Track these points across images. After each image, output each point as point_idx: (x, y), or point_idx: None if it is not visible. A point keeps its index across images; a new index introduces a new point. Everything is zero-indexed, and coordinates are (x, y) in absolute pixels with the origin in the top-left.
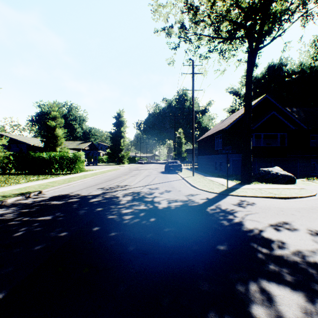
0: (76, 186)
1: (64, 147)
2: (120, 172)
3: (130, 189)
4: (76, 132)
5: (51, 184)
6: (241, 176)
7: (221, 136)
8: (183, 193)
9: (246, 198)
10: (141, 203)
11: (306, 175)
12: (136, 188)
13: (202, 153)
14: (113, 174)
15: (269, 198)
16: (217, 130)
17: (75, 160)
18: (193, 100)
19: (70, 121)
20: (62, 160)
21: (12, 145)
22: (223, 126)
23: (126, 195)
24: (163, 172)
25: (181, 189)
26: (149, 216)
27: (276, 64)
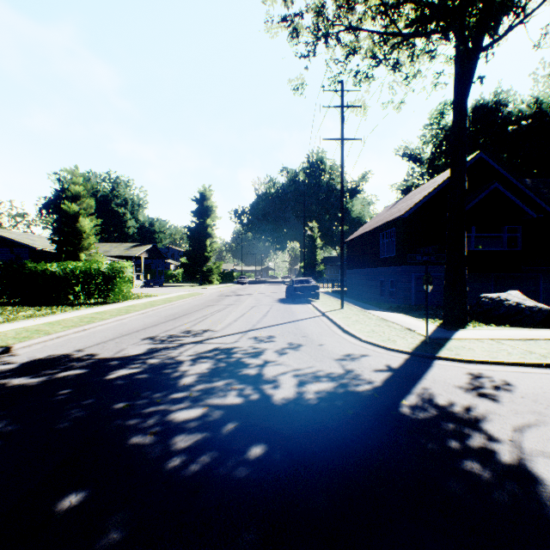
0: (101, 331)
1: (97, 252)
2: (202, 299)
3: (213, 341)
4: (127, 228)
5: (48, 328)
6: (444, 311)
7: (392, 232)
8: (328, 351)
9: (480, 366)
10: (230, 386)
11: None
12: (227, 337)
13: (355, 265)
14: (186, 305)
15: (533, 366)
16: (385, 221)
17: (113, 278)
18: (341, 159)
19: (115, 208)
20: (89, 277)
21: (1, 250)
22: (397, 213)
23: (201, 358)
24: (283, 300)
25: (322, 339)
26: (248, 438)
27: (487, 103)
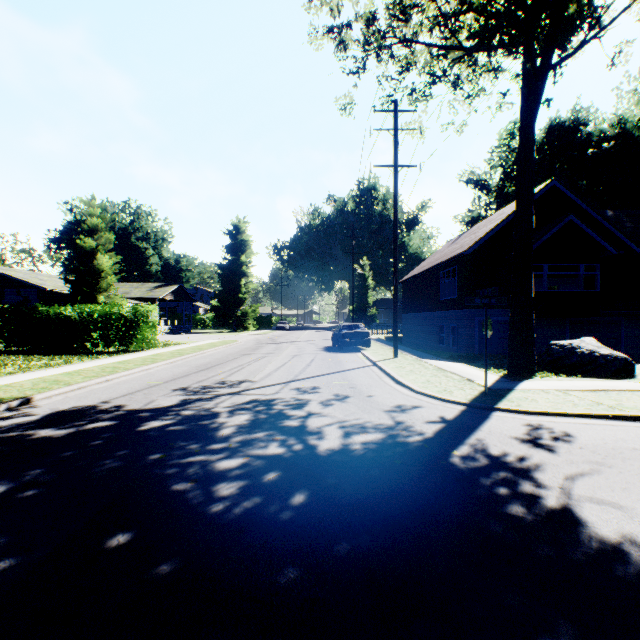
0: (126, 382)
1: (116, 294)
2: (237, 348)
3: (251, 392)
4: (149, 265)
5: (67, 379)
6: (508, 359)
7: (454, 271)
8: (378, 402)
9: (542, 417)
10: (272, 437)
11: (639, 355)
12: (266, 388)
13: (412, 308)
14: (219, 353)
15: (599, 417)
16: (445, 259)
17: (136, 323)
18: (395, 189)
19: (135, 242)
20: (108, 322)
21: (6, 291)
22: (459, 249)
23: (239, 410)
24: (329, 349)
25: (372, 390)
26: (291, 486)
27: (565, 122)
